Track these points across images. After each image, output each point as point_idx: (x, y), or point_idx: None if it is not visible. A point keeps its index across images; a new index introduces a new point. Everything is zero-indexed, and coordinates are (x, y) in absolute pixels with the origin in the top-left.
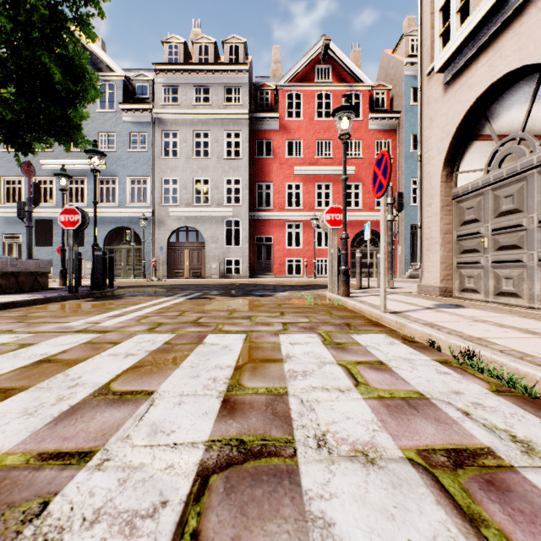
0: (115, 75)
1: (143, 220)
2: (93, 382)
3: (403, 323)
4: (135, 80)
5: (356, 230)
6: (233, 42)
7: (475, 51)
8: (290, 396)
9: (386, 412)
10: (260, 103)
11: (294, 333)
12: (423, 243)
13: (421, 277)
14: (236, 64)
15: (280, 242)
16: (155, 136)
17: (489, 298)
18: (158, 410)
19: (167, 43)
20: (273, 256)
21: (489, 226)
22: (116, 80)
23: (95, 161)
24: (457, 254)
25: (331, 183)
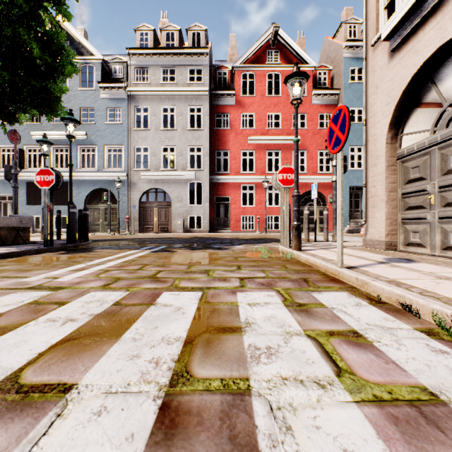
0: (94, 58)
1: (118, 182)
2: (3, 366)
3: (366, 280)
4: (112, 63)
5: (301, 191)
6: (196, 30)
7: (423, 16)
8: (253, 396)
9: (400, 437)
10: (219, 82)
11: (252, 291)
12: (368, 201)
13: (366, 232)
14: (198, 48)
15: (236, 201)
16: (128, 110)
17: (435, 252)
18: (64, 428)
19: (139, 31)
20: (230, 213)
21: (435, 183)
22: (95, 63)
23: (70, 127)
24: (402, 211)
25: (280, 151)
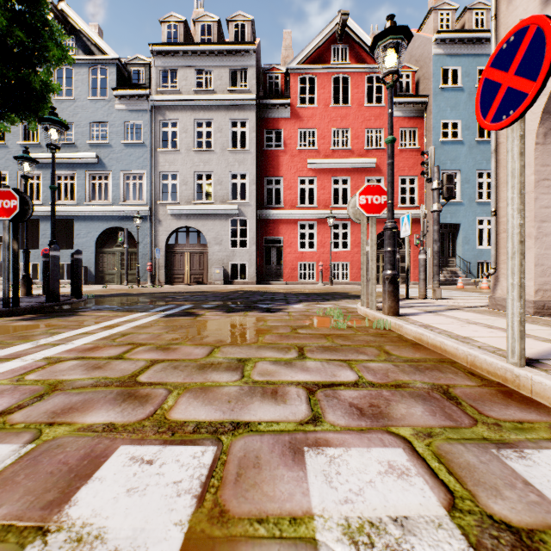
0: (107, 58)
1: (137, 219)
2: None
3: None
4: (130, 64)
5: (377, 230)
6: (239, 20)
7: None
8: None
9: None
10: (269, 89)
11: (342, 442)
12: (500, 238)
13: (495, 286)
14: (242, 44)
15: (291, 243)
16: (151, 126)
17: None
18: None
19: (166, 23)
20: (283, 260)
21: None
22: (108, 64)
23: (51, 133)
24: None
25: (349, 178)
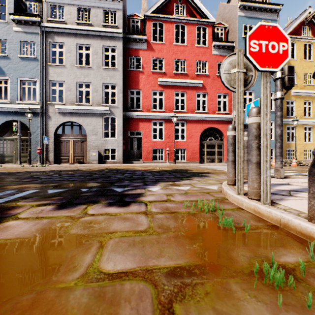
0: None
1: (28, 113)
2: None
3: None
4: None
5: (203, 127)
6: None
7: None
8: None
9: None
10: (132, 29)
11: None
12: None
13: None
14: None
15: (147, 135)
16: (43, 45)
17: None
18: None
19: None
20: (142, 146)
21: None
22: None
23: None
24: None
25: (185, 92)
